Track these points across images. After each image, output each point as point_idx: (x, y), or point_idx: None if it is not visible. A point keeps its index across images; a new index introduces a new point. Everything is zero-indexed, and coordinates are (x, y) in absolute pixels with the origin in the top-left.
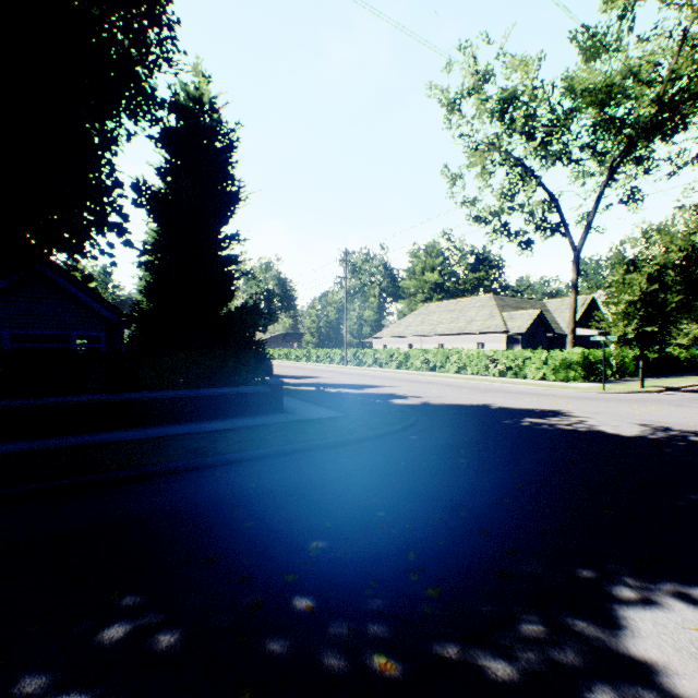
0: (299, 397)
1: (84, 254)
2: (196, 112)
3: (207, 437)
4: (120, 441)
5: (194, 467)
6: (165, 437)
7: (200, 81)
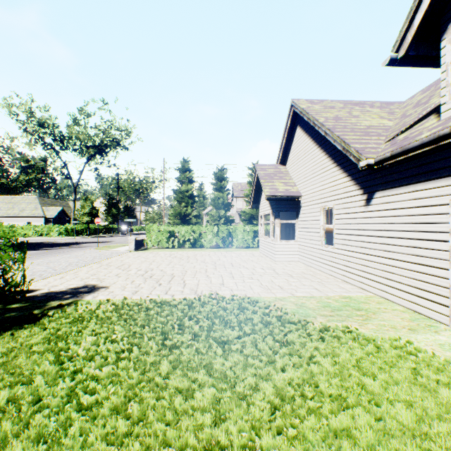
0: None
1: None
2: None
3: None
4: None
5: None
6: None
7: None
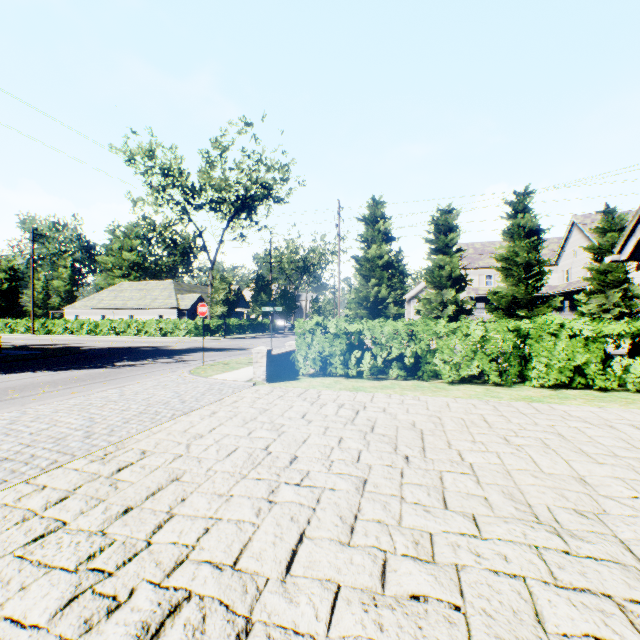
0: (5, 349)
1: None
2: None
3: None
4: None
5: None
6: None
7: None
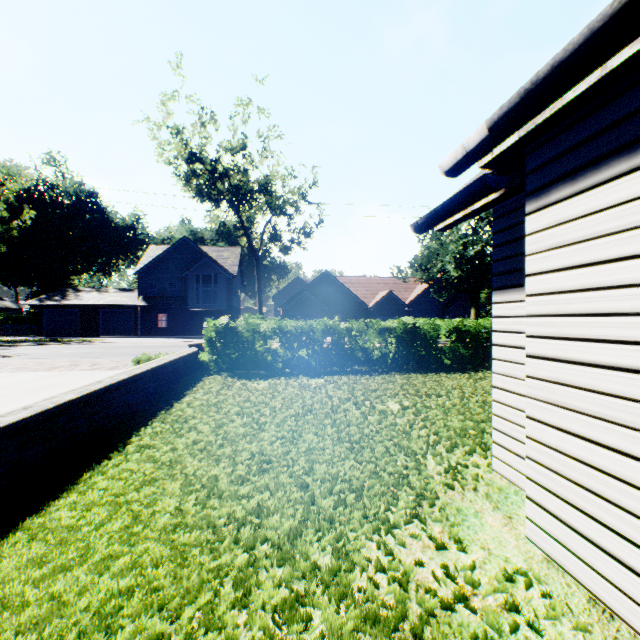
0: None
1: None
2: None
3: None
4: None
5: None
6: None
7: None
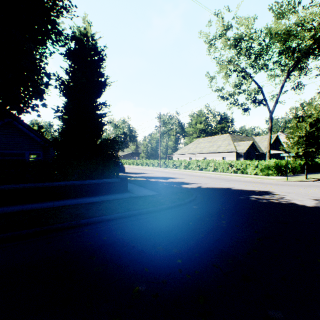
0: (136, 184)
1: (23, 110)
2: (85, 41)
3: (85, 207)
4: (38, 209)
5: (74, 225)
6: (62, 207)
7: (86, 25)
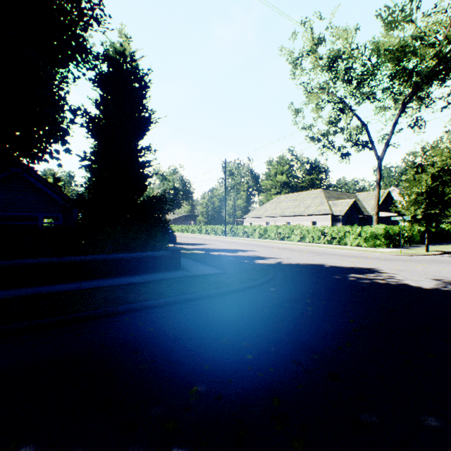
0: (192, 258)
1: (38, 158)
2: (121, 62)
3: (123, 289)
4: (60, 292)
5: (109, 313)
6: (93, 289)
7: (123, 40)
